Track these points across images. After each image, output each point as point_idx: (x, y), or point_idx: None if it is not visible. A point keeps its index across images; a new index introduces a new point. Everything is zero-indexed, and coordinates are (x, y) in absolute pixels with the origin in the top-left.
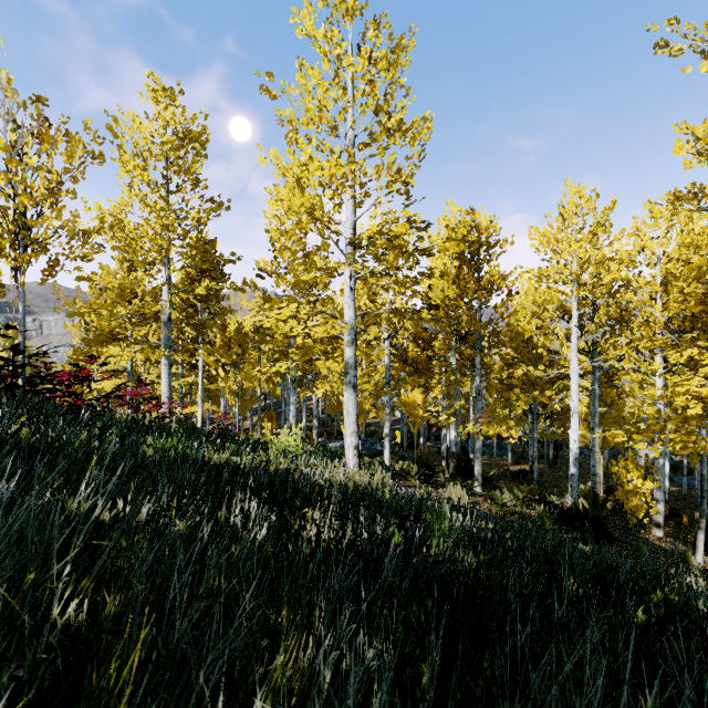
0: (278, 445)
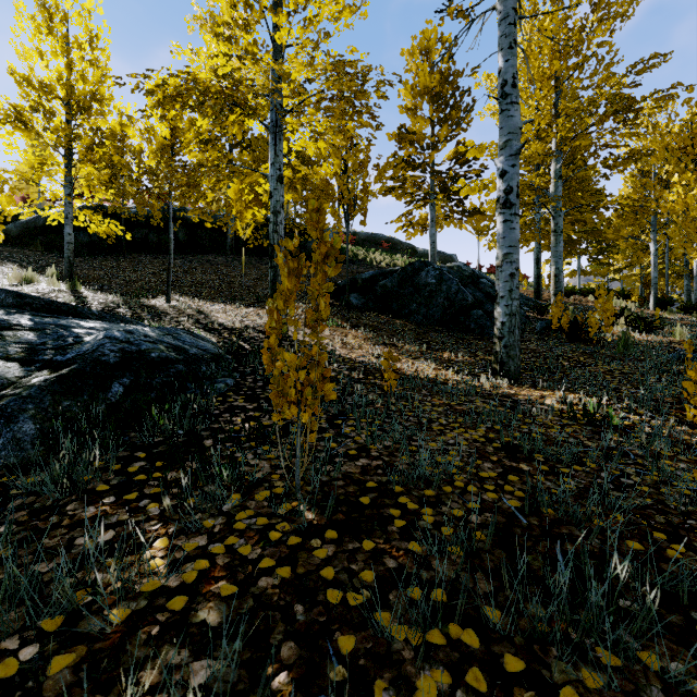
0: None
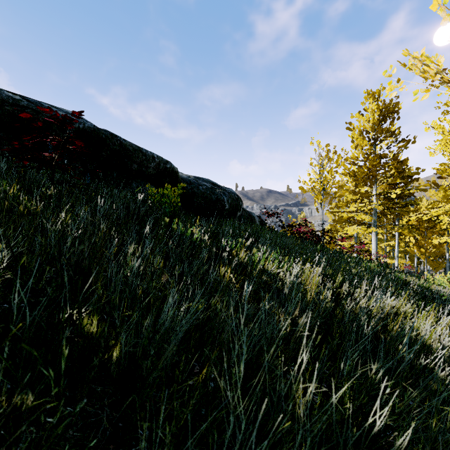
0: (435, 281)
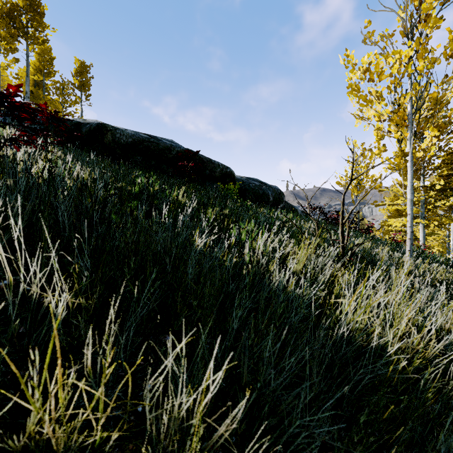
0: None
